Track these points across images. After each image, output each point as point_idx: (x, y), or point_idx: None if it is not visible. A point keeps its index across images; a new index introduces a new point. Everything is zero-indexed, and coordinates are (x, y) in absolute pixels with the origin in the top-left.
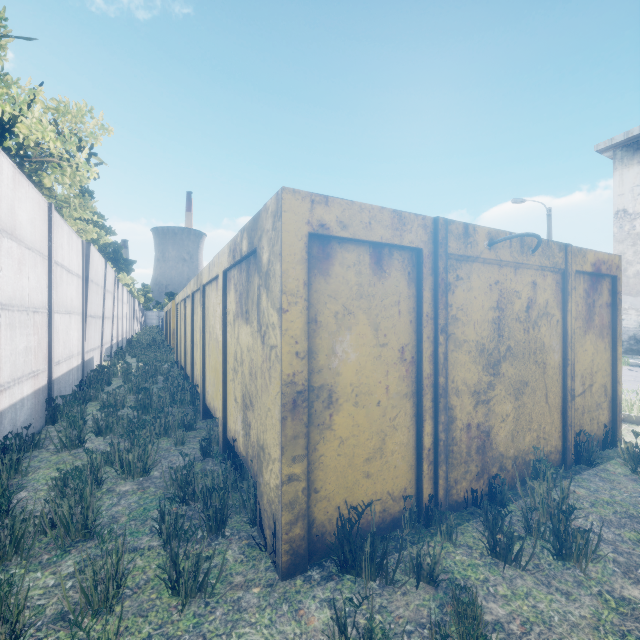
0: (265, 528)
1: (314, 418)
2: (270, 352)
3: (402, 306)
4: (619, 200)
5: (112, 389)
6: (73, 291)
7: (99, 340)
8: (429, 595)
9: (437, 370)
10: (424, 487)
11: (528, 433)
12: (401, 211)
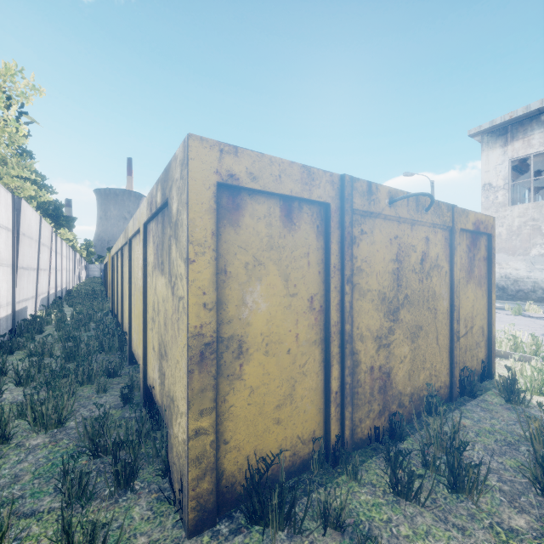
0: (174, 481)
1: (223, 369)
2: (178, 303)
3: (311, 258)
4: (486, 175)
5: (39, 338)
6: (1, 243)
7: (33, 291)
8: (336, 542)
9: (343, 318)
10: (332, 428)
11: (422, 372)
12: (310, 167)
